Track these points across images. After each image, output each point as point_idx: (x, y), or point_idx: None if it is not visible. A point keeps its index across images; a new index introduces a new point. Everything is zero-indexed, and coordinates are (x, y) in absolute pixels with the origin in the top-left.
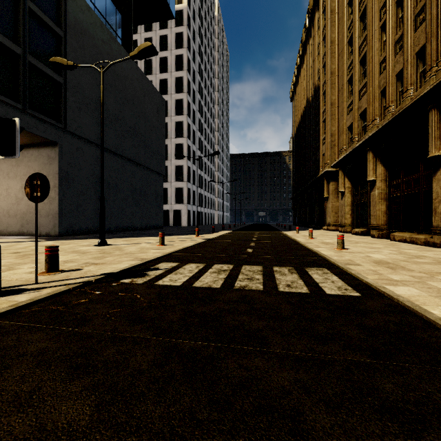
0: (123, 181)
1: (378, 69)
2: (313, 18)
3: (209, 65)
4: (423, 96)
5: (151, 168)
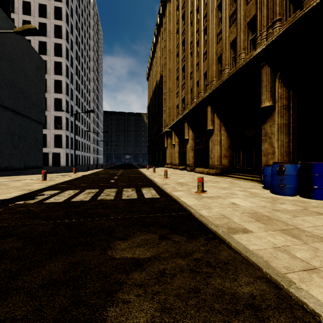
0: (1, 127)
1: (190, 76)
2: (159, 30)
3: (85, 39)
4: (205, 98)
5: (30, 117)
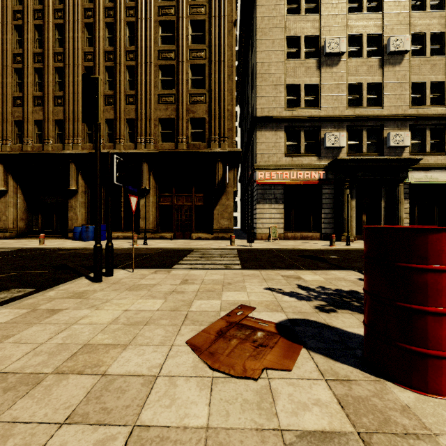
0: None
1: None
2: None
3: None
4: None
5: None
